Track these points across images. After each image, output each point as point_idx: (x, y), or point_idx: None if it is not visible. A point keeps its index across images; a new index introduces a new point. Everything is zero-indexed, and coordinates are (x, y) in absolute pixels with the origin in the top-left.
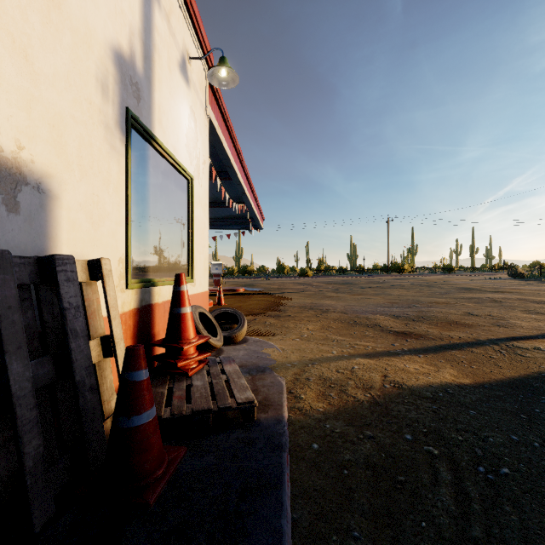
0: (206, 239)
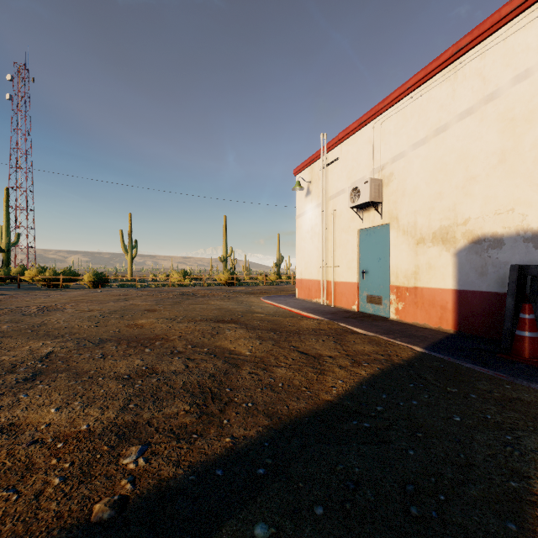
0: None
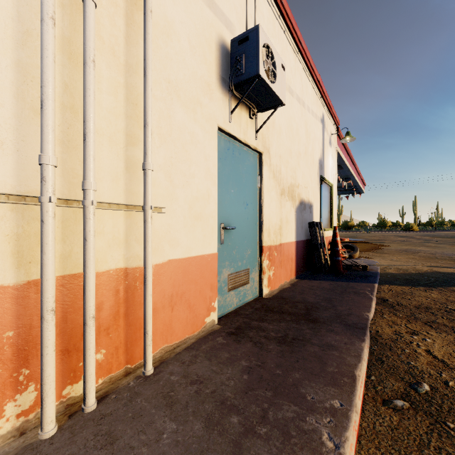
0: (336, 210)
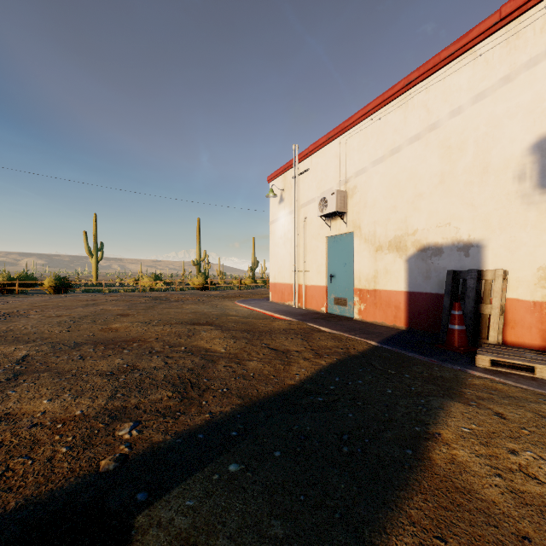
0: None
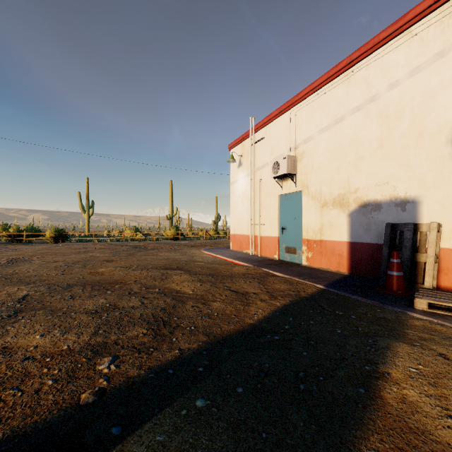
0: None
